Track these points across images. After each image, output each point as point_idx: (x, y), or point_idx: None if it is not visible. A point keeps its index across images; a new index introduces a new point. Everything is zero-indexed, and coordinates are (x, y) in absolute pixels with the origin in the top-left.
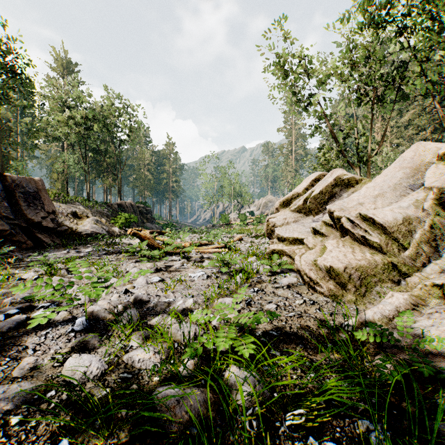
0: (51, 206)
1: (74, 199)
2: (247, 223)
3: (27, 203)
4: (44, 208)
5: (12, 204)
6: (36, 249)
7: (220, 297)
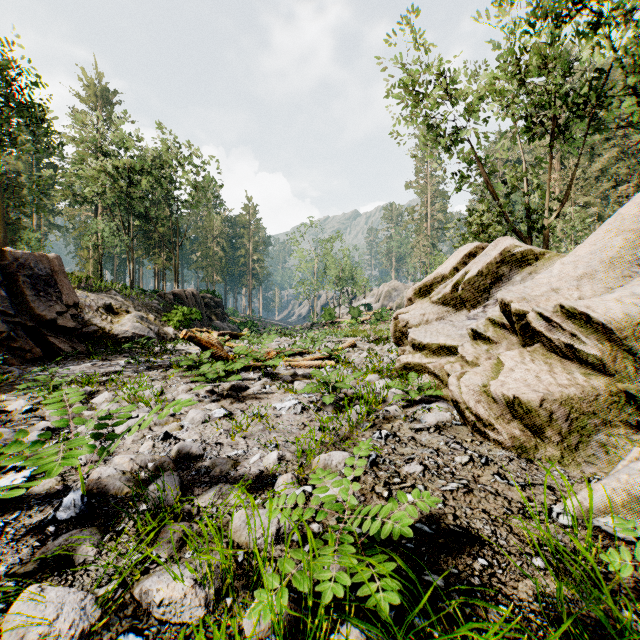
0: (73, 296)
1: (109, 287)
2: (362, 321)
3: (36, 291)
4: (62, 299)
5: (14, 293)
6: (47, 361)
7: (323, 449)
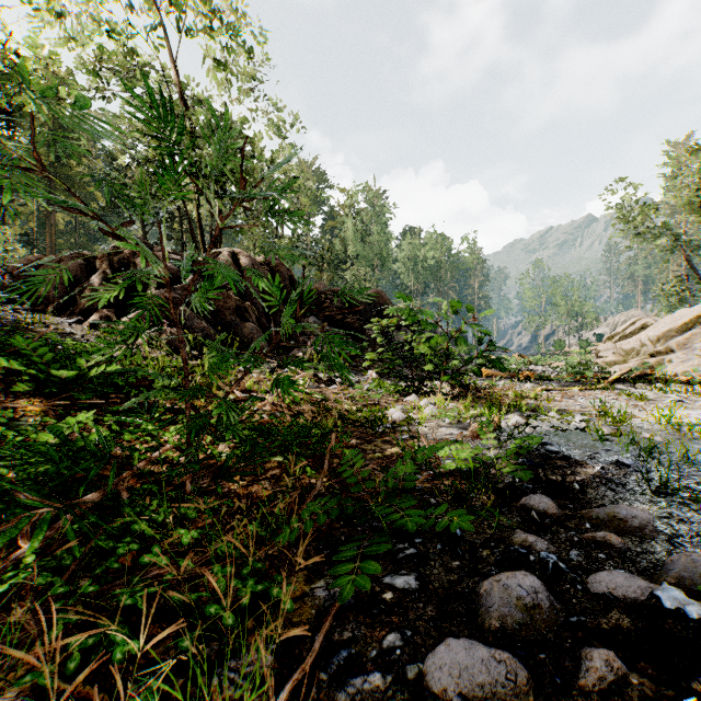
0: None
1: None
2: (591, 351)
3: None
4: None
5: None
6: None
7: None
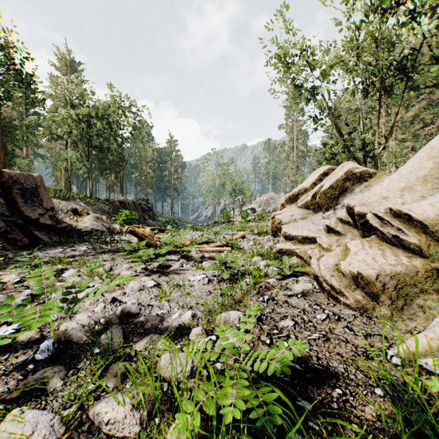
0: (50, 202)
1: (75, 196)
2: (249, 220)
3: (24, 199)
4: (43, 204)
5: (9, 201)
6: (32, 247)
7: (223, 309)
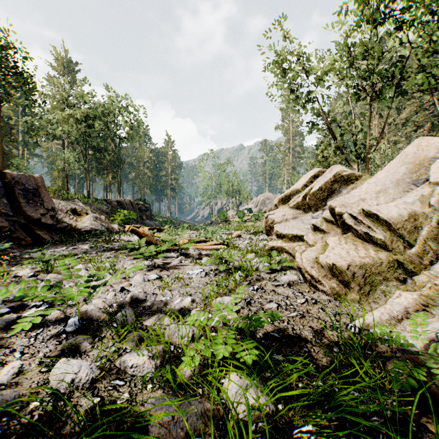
0: (51, 203)
1: (73, 197)
2: (245, 220)
3: (26, 200)
4: (44, 205)
5: (12, 201)
6: (35, 246)
7: (218, 296)
